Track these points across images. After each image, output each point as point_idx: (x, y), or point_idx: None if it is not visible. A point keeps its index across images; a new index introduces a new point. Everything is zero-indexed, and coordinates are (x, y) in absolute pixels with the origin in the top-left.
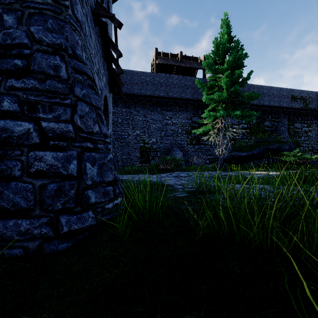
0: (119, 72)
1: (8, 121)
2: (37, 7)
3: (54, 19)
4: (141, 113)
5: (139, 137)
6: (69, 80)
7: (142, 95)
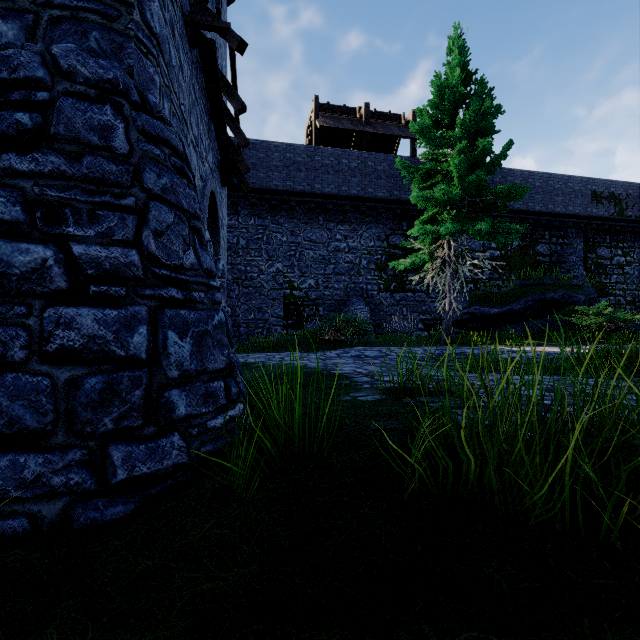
0: (241, 143)
1: (1, 243)
2: (66, 5)
3: (103, 30)
4: (286, 228)
5: (281, 276)
6: (132, 156)
7: (288, 192)
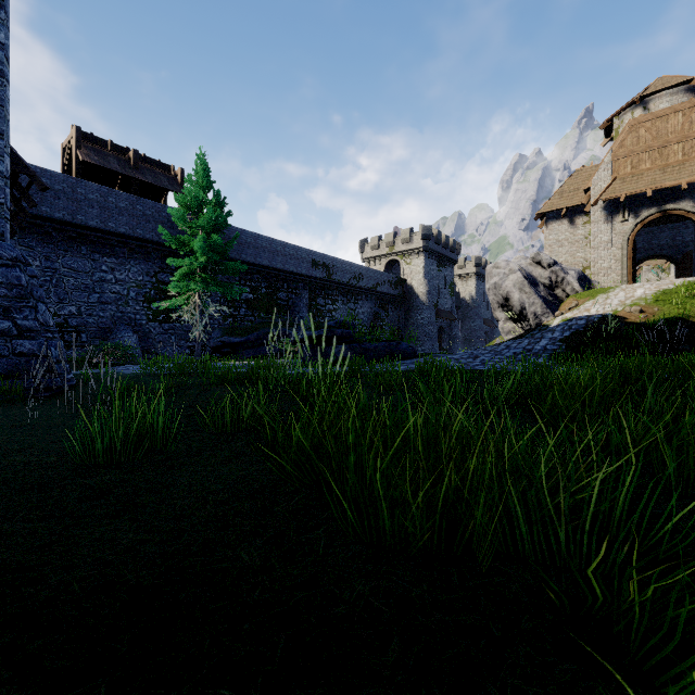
0: (24, 217)
1: None
2: None
3: None
4: (40, 252)
5: None
6: (29, 286)
7: (44, 217)
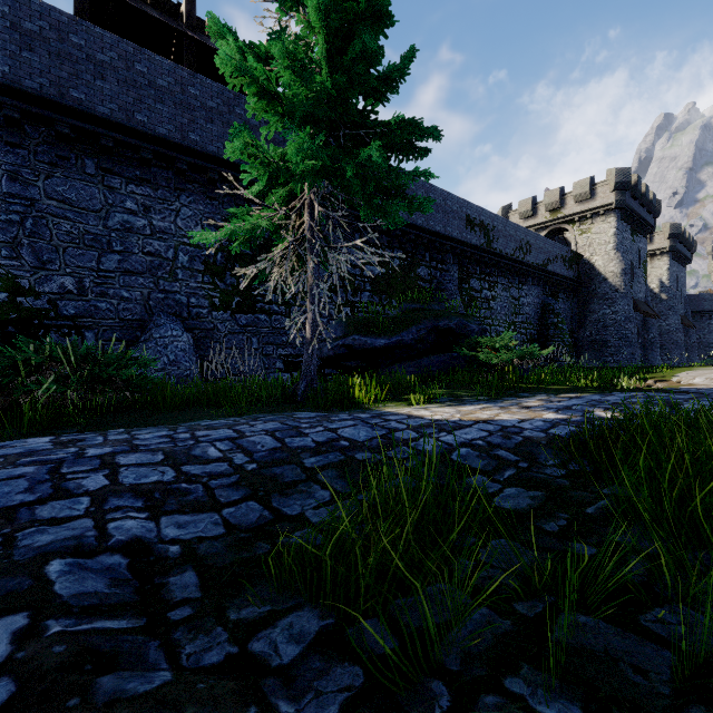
0: None
1: None
2: None
3: None
4: None
5: None
6: None
7: None
